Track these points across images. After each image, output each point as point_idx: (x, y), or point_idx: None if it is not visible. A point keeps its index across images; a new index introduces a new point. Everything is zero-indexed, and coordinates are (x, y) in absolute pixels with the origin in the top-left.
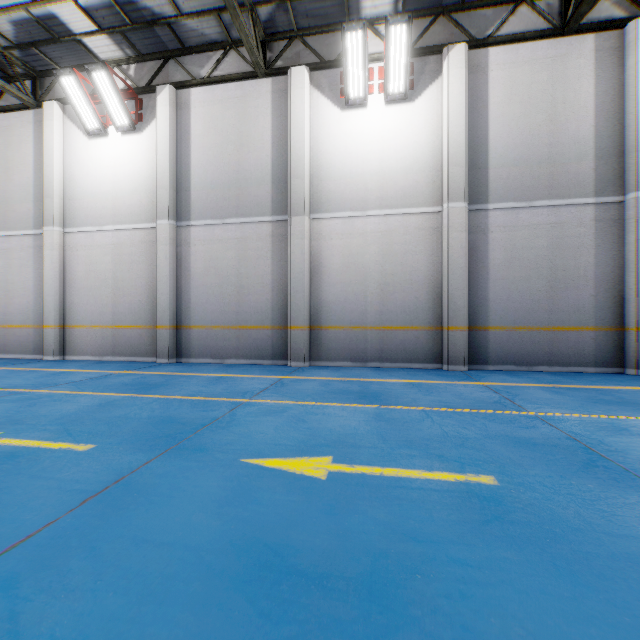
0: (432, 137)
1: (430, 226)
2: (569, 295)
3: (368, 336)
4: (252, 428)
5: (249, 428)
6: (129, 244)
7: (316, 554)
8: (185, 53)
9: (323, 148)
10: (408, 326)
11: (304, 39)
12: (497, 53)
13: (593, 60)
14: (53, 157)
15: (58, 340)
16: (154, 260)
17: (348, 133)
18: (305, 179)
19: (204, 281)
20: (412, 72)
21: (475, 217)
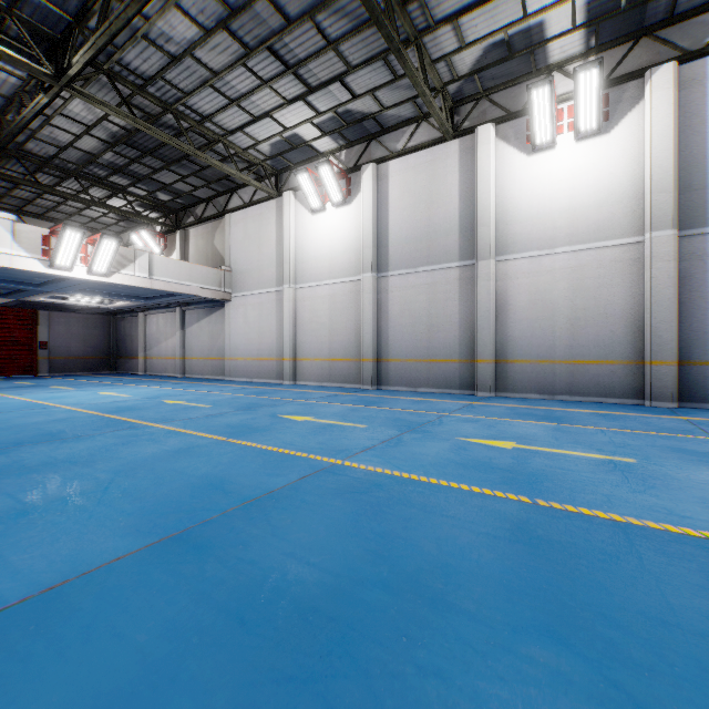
0: (631, 165)
1: (629, 257)
2: None
3: (556, 370)
4: (457, 427)
5: (455, 427)
6: (341, 294)
7: (506, 466)
8: (384, 133)
9: (509, 194)
10: (602, 360)
11: (490, 97)
12: None
13: None
14: (289, 233)
15: (292, 369)
16: (360, 306)
17: (535, 176)
18: (491, 226)
19: (400, 322)
20: (607, 103)
21: (687, 243)
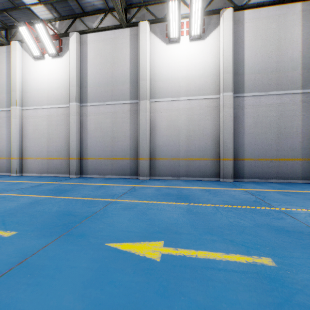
0: (214, 58)
1: (213, 105)
2: (287, 141)
3: (180, 163)
4: (115, 219)
5: (113, 219)
6: (55, 115)
7: None
8: (84, 15)
9: (157, 64)
10: (201, 158)
11: (147, 7)
12: (249, 13)
13: (300, 16)
14: (16, 70)
15: (19, 165)
16: (68, 123)
17: (170, 56)
18: (147, 81)
19: (94, 134)
20: (204, 24)
21: (237, 100)
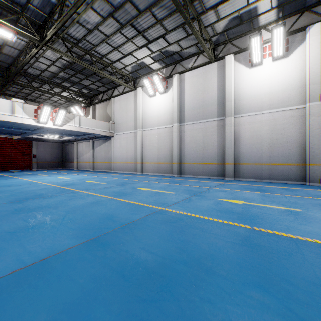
0: (299, 72)
1: (298, 115)
2: None
3: (263, 167)
4: (216, 193)
5: (215, 193)
6: (163, 133)
7: (239, 211)
8: (182, 60)
9: (240, 86)
10: (285, 163)
11: (231, 42)
12: None
13: None
14: (140, 106)
15: (141, 167)
16: (171, 138)
17: (253, 78)
18: (232, 101)
19: (189, 145)
20: (287, 43)
21: None
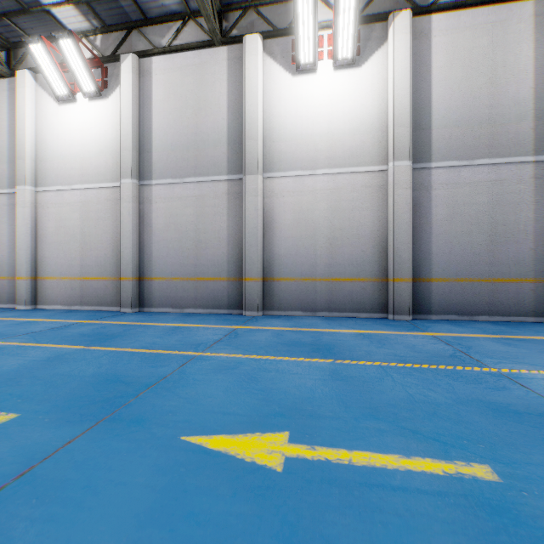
0: (378, 100)
1: (376, 184)
2: (509, 248)
3: (318, 287)
4: (200, 390)
5: (197, 390)
6: (95, 202)
7: None
8: (147, 24)
9: (275, 111)
10: (355, 278)
11: (258, 10)
12: (440, 20)
13: (532, 25)
14: (25, 121)
15: (30, 291)
16: (118, 216)
17: (299, 97)
18: (258, 140)
19: (165, 236)
20: (359, 39)
21: (419, 175)
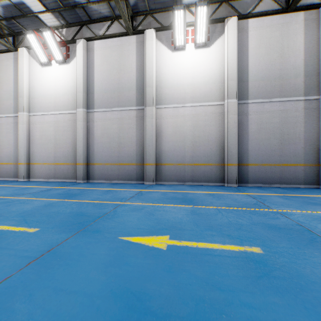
0: (219, 65)
1: (218, 112)
2: (290, 147)
3: (186, 169)
4: (125, 219)
5: (123, 219)
6: (62, 121)
7: (162, 299)
8: (91, 22)
9: (162, 71)
10: (207, 163)
11: (153, 15)
12: (253, 22)
13: (303, 25)
14: (23, 76)
15: (26, 171)
16: (75, 129)
17: (175, 63)
18: (153, 87)
19: (101, 140)
20: (209, 32)
21: (241, 107)
